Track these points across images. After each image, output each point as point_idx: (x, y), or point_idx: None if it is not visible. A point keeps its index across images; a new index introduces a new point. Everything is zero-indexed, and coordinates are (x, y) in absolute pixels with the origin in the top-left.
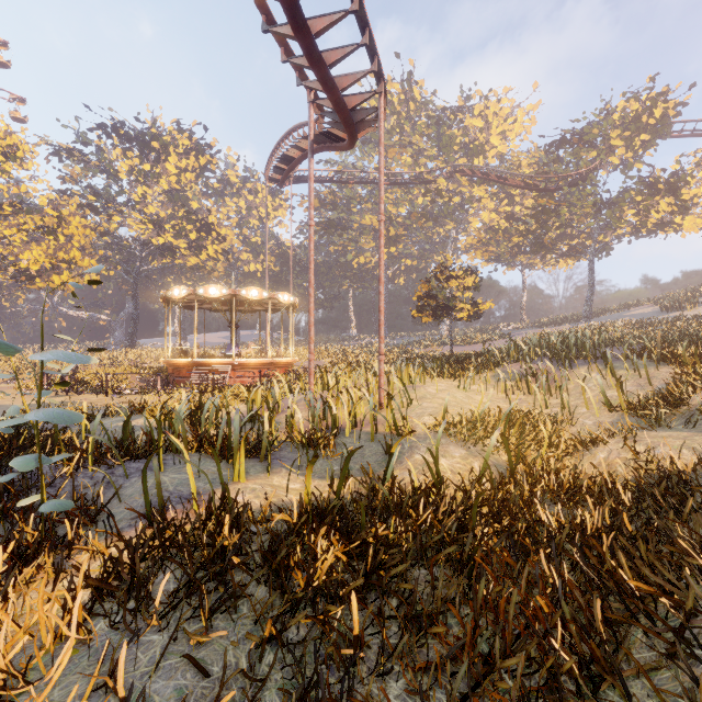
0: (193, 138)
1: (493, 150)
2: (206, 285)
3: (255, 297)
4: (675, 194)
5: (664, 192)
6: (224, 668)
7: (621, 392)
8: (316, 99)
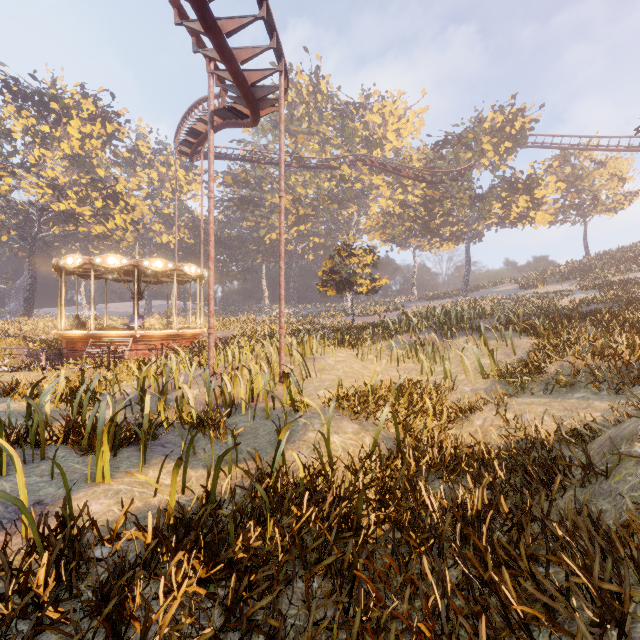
0: (99, 104)
1: (389, 145)
2: (104, 255)
3: (159, 268)
4: (530, 193)
5: (522, 191)
6: None
7: (493, 361)
8: (216, 70)
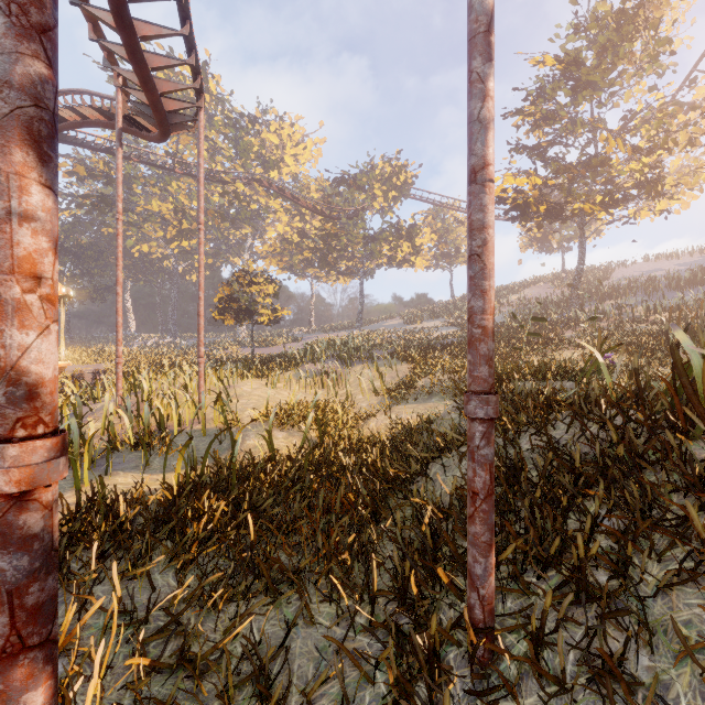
0: None
1: (287, 168)
2: None
3: None
4: (411, 240)
5: (405, 238)
6: (185, 564)
7: (382, 382)
8: (126, 86)
